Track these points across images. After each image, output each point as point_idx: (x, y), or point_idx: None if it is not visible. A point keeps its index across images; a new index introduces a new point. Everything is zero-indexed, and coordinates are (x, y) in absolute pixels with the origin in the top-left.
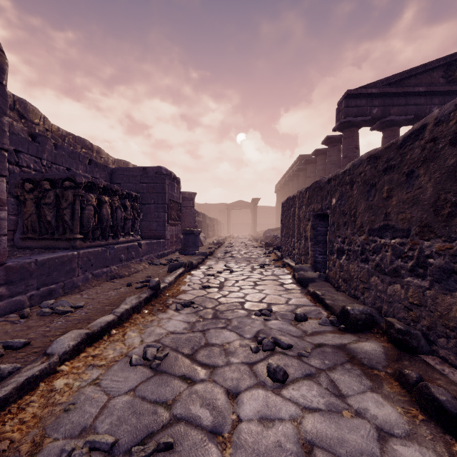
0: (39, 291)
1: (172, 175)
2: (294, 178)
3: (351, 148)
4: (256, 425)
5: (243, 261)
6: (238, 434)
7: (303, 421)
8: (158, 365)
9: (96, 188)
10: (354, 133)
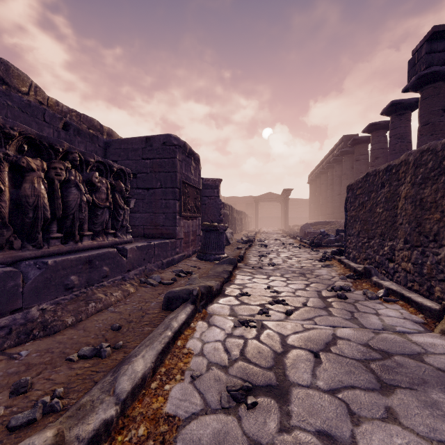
0: None
1: (187, 148)
2: (335, 164)
3: (436, 110)
4: None
5: (295, 276)
6: None
7: None
8: None
9: None
10: (440, 90)
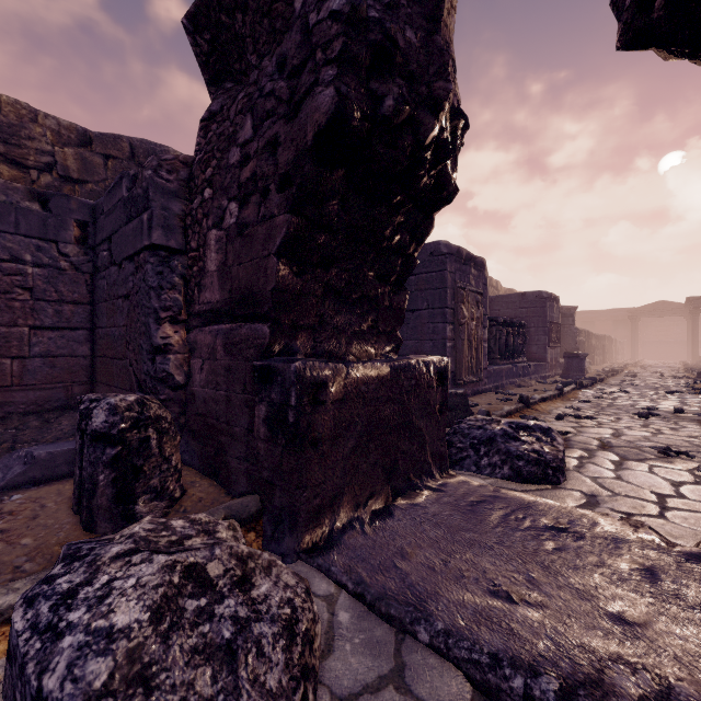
0: (494, 385)
1: (552, 296)
2: None
3: None
4: (627, 421)
5: (646, 388)
6: (619, 421)
7: (649, 423)
8: (579, 410)
9: (505, 324)
10: None
